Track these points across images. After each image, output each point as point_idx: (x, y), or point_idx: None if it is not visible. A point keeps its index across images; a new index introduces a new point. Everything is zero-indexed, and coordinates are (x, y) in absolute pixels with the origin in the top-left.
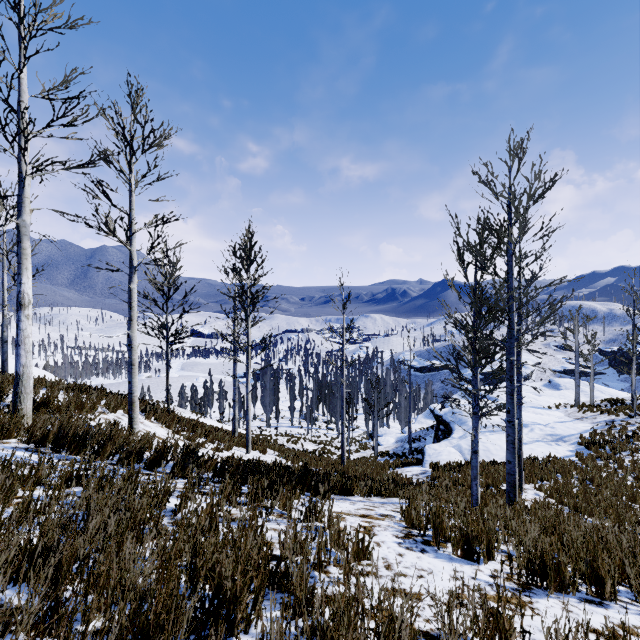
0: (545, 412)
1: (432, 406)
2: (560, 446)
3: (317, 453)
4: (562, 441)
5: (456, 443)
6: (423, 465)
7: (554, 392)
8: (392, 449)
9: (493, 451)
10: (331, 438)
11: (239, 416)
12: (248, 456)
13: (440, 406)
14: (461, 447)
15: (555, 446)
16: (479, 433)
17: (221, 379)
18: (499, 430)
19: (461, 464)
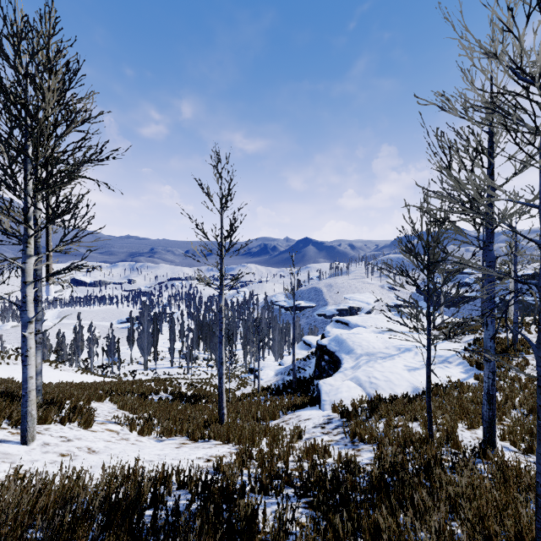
0: (414, 335)
1: (305, 338)
2: (450, 368)
3: (191, 399)
4: (447, 362)
5: (353, 375)
6: (322, 407)
7: (405, 319)
8: (273, 383)
9: (395, 381)
10: (211, 375)
11: (112, 361)
12: (18, 454)
13: (312, 337)
14: (360, 379)
15: (447, 369)
16: (372, 361)
17: (91, 323)
18: (387, 356)
19: (368, 402)
